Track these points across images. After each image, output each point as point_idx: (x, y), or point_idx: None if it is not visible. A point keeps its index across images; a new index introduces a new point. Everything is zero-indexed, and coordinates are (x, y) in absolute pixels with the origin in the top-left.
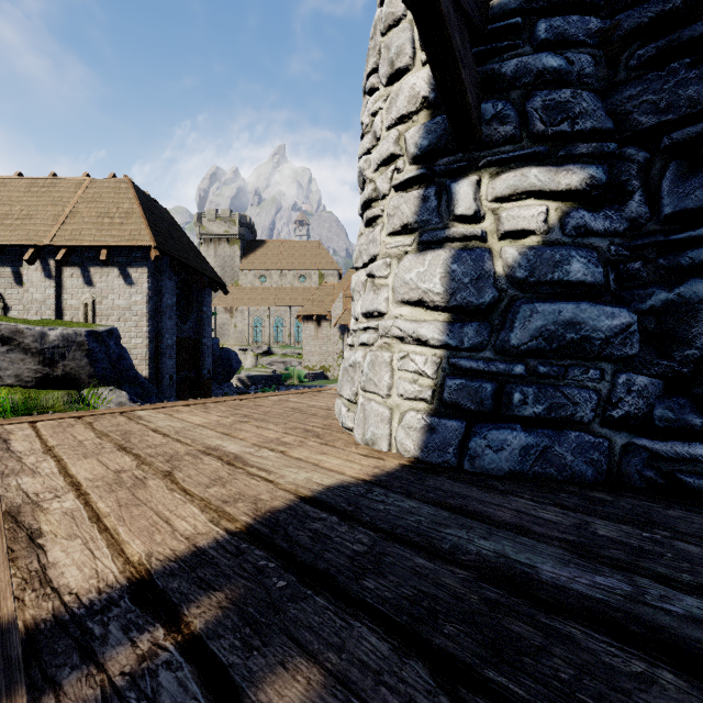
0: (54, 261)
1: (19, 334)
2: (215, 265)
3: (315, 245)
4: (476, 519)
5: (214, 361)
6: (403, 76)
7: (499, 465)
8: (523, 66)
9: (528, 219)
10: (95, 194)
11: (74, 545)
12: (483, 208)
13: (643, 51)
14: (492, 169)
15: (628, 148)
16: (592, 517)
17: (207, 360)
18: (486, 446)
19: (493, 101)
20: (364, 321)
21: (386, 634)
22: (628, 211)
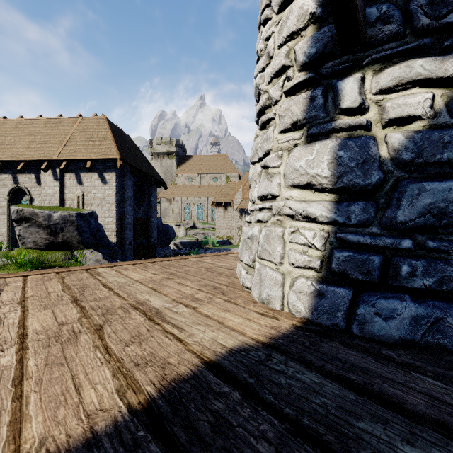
0: (59, 170)
1: (35, 215)
2: (161, 172)
3: (224, 157)
4: (386, 405)
5: (159, 233)
6: (292, 1)
7: (389, 332)
8: None
9: (414, 105)
10: (84, 127)
11: None
12: (367, 101)
13: None
14: (376, 66)
15: None
16: None
17: (153, 232)
18: (374, 314)
19: (377, 5)
20: (259, 203)
21: None
22: None
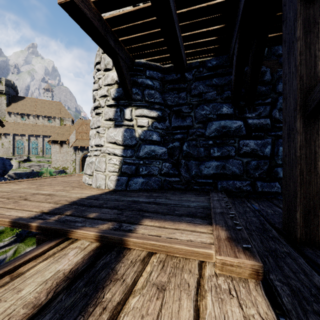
0: None
1: None
2: None
3: (58, 104)
4: (128, 196)
5: None
6: (109, 71)
7: (136, 187)
8: (143, 81)
9: (144, 123)
10: None
11: (12, 212)
12: (133, 117)
13: (169, 86)
14: (135, 107)
15: (166, 109)
16: (153, 193)
17: None
18: (133, 183)
19: (135, 88)
20: (95, 147)
21: (109, 209)
22: (166, 124)
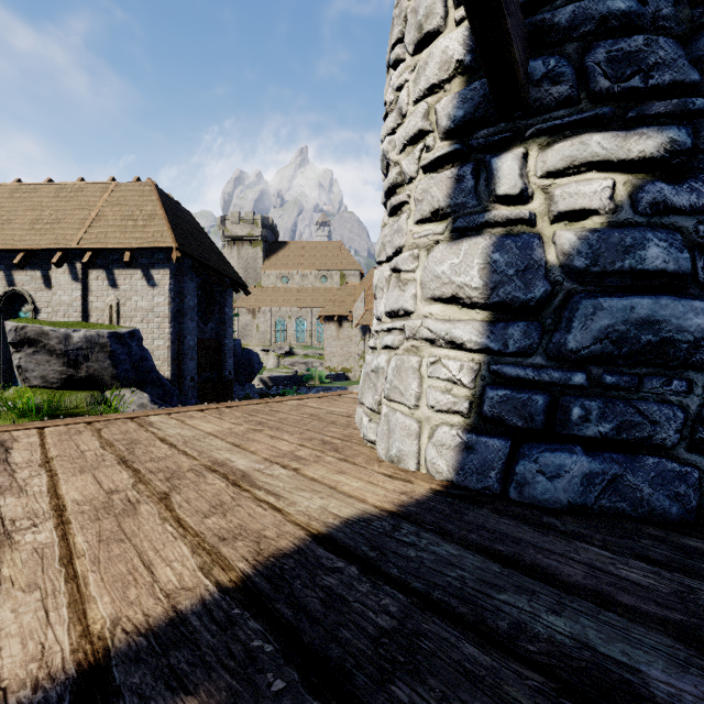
0: (80, 264)
1: (44, 336)
2: (239, 267)
3: (337, 245)
4: (537, 577)
5: (236, 362)
6: (433, 40)
7: (554, 495)
8: (581, 12)
9: (590, 195)
10: (119, 198)
11: (29, 601)
12: (531, 185)
13: None
14: (542, 139)
15: None
16: (696, 581)
17: (228, 361)
18: (537, 472)
19: (544, 58)
20: (387, 321)
21: None
22: None
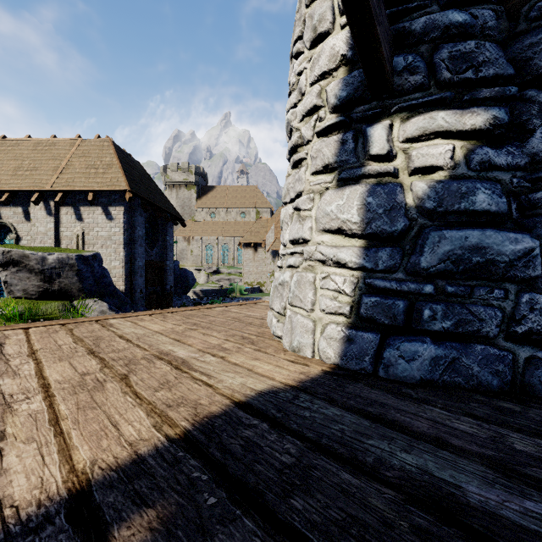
0: (53, 202)
1: (25, 258)
2: (177, 205)
3: (253, 189)
4: (395, 428)
5: (175, 279)
6: (324, 39)
7: (411, 373)
8: (431, 22)
9: (436, 156)
10: (84, 151)
11: (29, 449)
12: (395, 148)
13: None
14: (403, 114)
15: (529, 91)
16: (506, 429)
17: (169, 278)
18: (398, 356)
19: (404, 55)
20: (291, 247)
21: None
22: (529, 147)
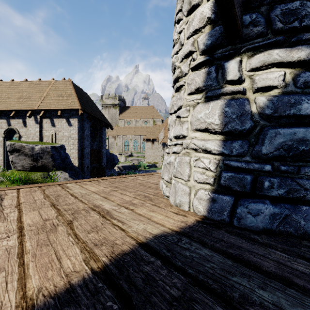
0: (39, 116)
1: (23, 148)
2: (108, 117)
3: (151, 108)
4: (251, 267)
5: (107, 159)
6: (196, 9)
7: (256, 224)
8: None
9: (273, 79)
10: (56, 87)
11: None
12: (243, 75)
13: None
14: (249, 53)
15: None
16: None
17: (103, 159)
18: (247, 212)
19: (250, 14)
20: (174, 140)
21: None
22: None
